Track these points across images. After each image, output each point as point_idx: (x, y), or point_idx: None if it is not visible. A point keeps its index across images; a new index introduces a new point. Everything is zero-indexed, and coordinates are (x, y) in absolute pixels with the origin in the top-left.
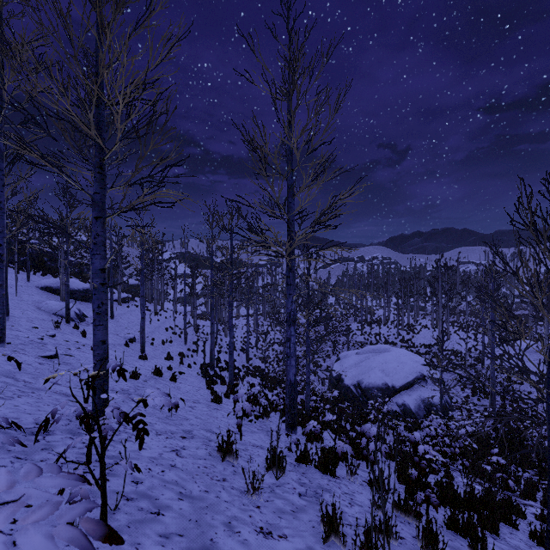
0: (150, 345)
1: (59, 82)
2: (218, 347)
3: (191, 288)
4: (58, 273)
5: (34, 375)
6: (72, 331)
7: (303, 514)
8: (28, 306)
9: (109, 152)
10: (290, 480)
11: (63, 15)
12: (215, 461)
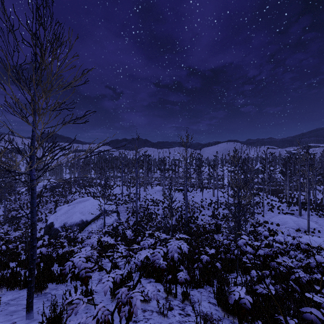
0: None
1: None
2: None
3: None
4: None
5: None
6: None
7: None
8: None
9: None
10: None
11: None
12: None
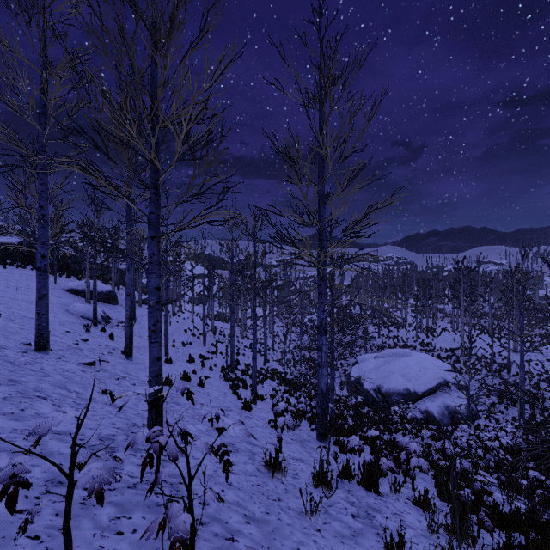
0: (172, 347)
1: (129, 111)
2: (236, 349)
3: (208, 290)
4: (82, 275)
5: (82, 384)
6: (100, 334)
7: (363, 538)
8: (58, 309)
9: (164, 173)
10: (339, 499)
11: (128, 44)
12: (265, 478)
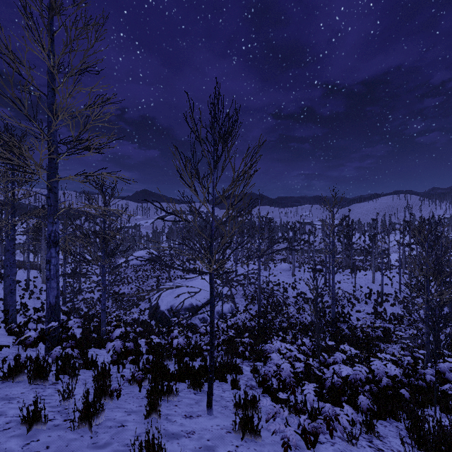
0: None
1: None
2: (29, 294)
3: None
4: None
5: None
6: None
7: None
8: None
9: None
10: None
11: None
12: None
